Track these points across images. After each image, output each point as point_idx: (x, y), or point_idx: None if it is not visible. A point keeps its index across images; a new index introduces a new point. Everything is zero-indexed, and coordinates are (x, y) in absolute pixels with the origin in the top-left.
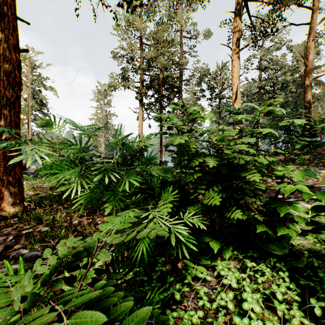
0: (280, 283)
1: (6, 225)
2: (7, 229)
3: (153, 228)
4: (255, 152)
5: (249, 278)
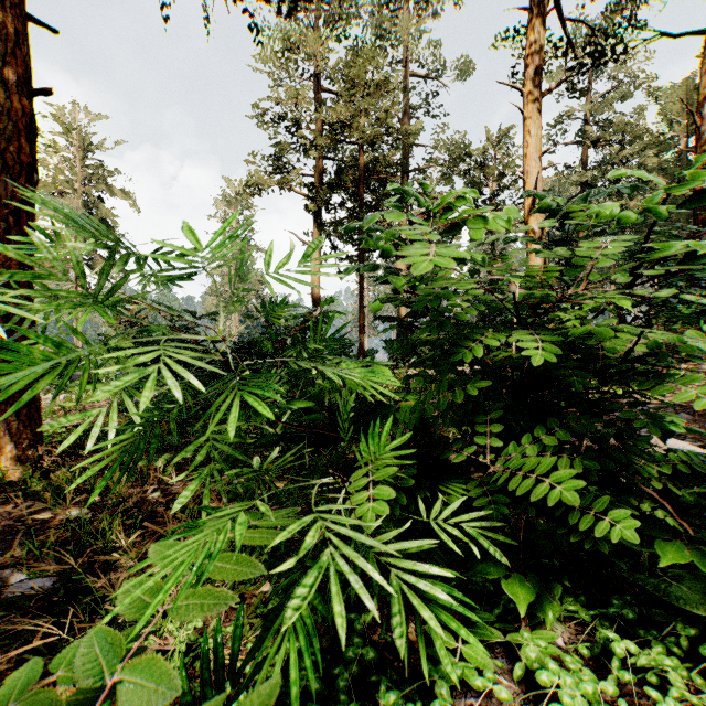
0: None
1: None
2: None
3: None
4: None
5: (617, 685)
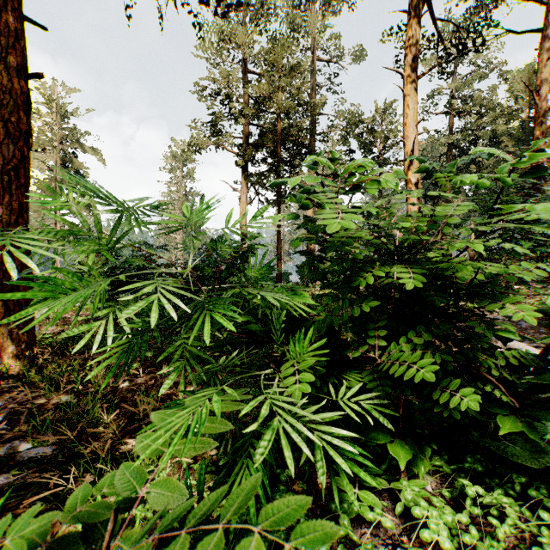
0: (547, 541)
1: (1, 389)
2: (1, 398)
3: (285, 515)
4: (528, 253)
5: (470, 518)
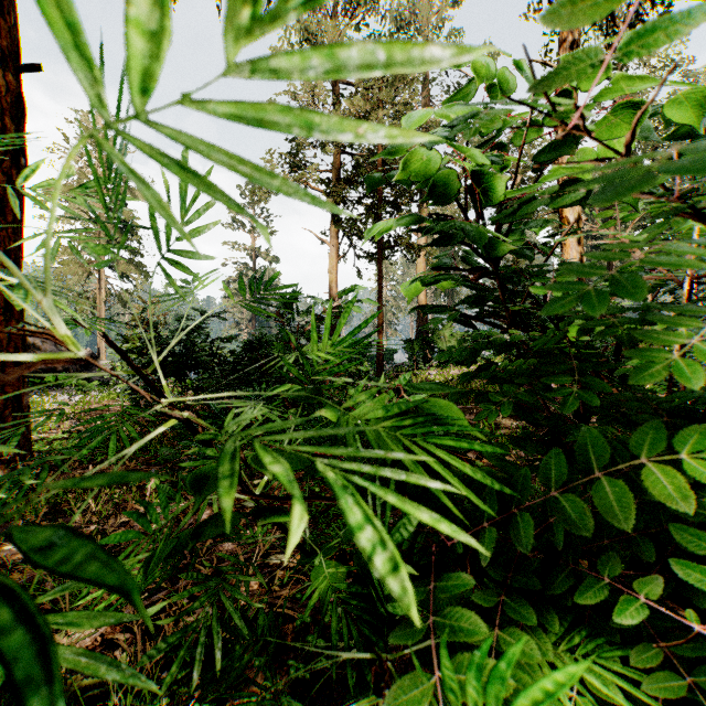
0: None
1: None
2: None
3: None
4: None
5: None
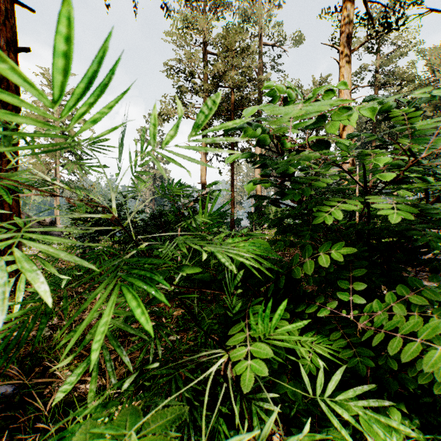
0: None
1: None
2: None
3: None
4: None
5: None
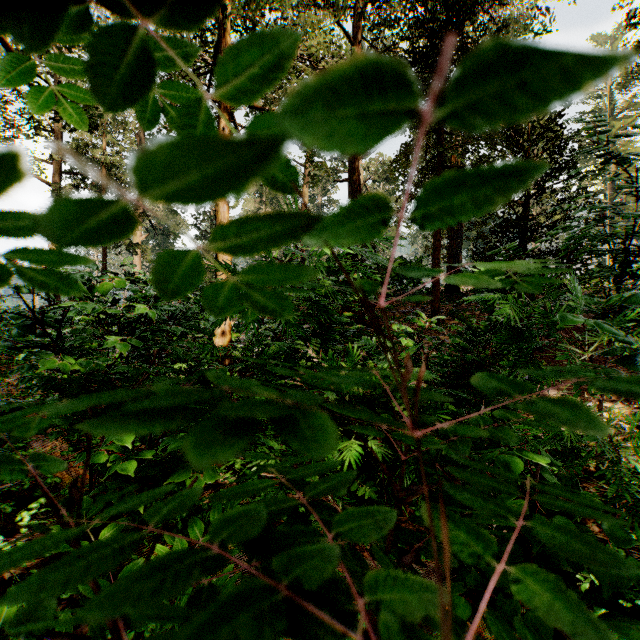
0: None
1: None
2: None
3: None
4: None
5: None
